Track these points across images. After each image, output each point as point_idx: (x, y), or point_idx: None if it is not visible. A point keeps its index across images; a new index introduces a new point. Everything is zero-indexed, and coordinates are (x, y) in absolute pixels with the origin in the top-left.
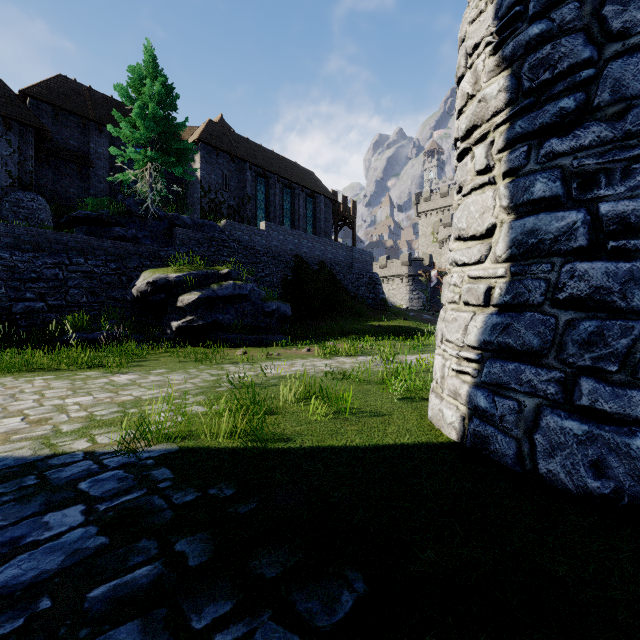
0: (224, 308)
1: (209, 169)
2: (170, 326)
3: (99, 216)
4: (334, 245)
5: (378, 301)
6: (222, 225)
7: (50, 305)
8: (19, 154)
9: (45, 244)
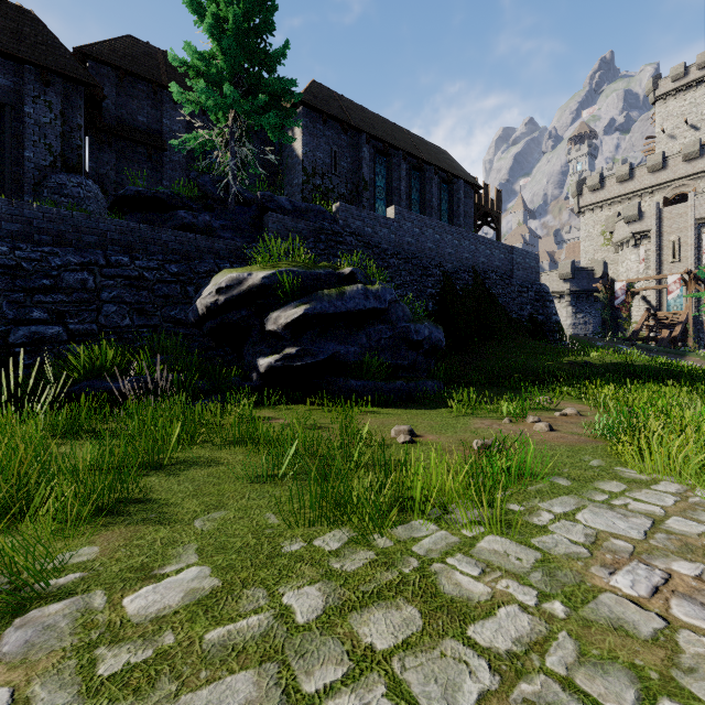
0: (347, 333)
1: (313, 144)
2: (256, 366)
3: (157, 195)
4: (488, 243)
5: (550, 326)
6: (334, 211)
7: (71, 331)
8: (63, 122)
9: (71, 234)
